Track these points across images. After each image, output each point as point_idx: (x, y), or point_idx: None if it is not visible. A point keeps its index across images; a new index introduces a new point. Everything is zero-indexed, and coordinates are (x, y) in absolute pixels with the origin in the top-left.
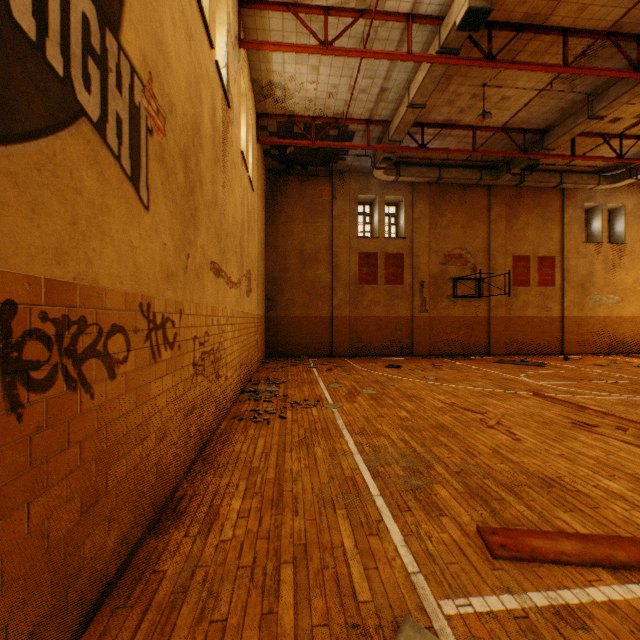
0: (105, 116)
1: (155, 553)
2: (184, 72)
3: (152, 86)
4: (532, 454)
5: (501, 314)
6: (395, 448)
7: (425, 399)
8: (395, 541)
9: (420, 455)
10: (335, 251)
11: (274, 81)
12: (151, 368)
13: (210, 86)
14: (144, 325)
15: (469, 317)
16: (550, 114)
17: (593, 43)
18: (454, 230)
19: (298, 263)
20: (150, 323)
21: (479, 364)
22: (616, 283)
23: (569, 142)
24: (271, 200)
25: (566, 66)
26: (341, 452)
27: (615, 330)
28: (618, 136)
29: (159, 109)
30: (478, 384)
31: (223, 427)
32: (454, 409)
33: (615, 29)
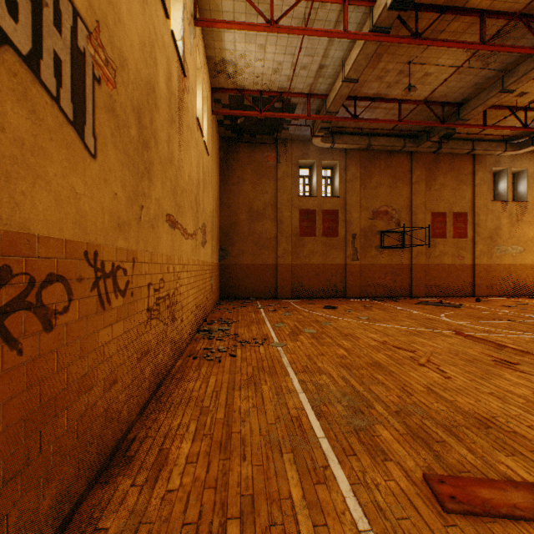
0: (38, 51)
1: (99, 506)
2: (137, 32)
3: (100, 35)
4: (464, 392)
5: (421, 262)
6: (336, 386)
7: (360, 338)
8: (343, 491)
9: (360, 394)
10: (279, 208)
11: (226, 58)
12: (99, 316)
13: (165, 52)
14: (90, 274)
15: (394, 265)
16: (466, 89)
17: (507, 23)
18: (381, 190)
19: (247, 218)
20: (97, 271)
21: (404, 305)
22: (519, 236)
23: (481, 114)
24: (224, 164)
25: (483, 43)
26: (286, 390)
27: (518, 276)
28: (523, 108)
29: (108, 60)
30: (405, 323)
31: (178, 365)
32: (387, 347)
33: (526, 11)
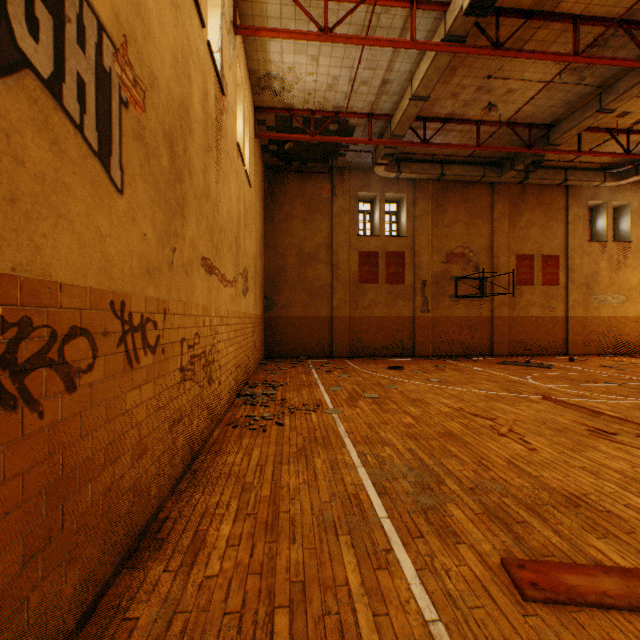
0: (60, 74)
1: (128, 594)
2: (169, 45)
3: (127, 52)
4: (551, 466)
5: (504, 314)
6: (401, 459)
7: (430, 403)
8: (408, 577)
9: (429, 468)
10: (335, 250)
11: (272, 72)
12: (126, 376)
13: (201, 67)
14: (116, 327)
15: (472, 317)
16: (557, 108)
17: (605, 31)
18: (456, 228)
19: (297, 262)
20: (125, 324)
21: (483, 365)
22: (621, 282)
23: (575, 138)
24: (269, 197)
25: (577, 55)
26: (343, 464)
27: (620, 330)
28: (626, 131)
29: (137, 80)
30: (484, 387)
31: (216, 435)
32: (462, 414)
33: (628, 16)
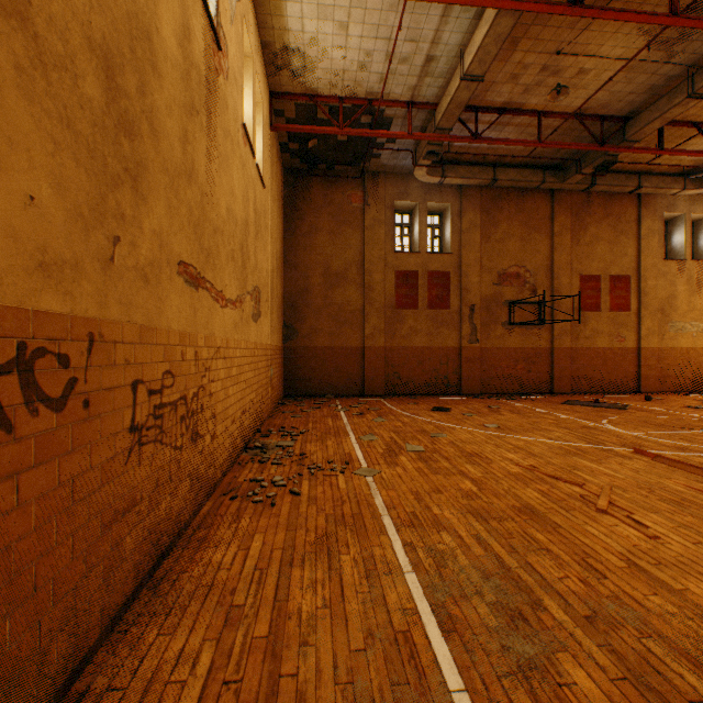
0: None
1: None
2: None
3: None
4: (694, 571)
5: (566, 345)
6: (469, 557)
7: (492, 460)
8: None
9: (513, 574)
10: (367, 268)
11: (290, 45)
12: None
13: None
14: None
15: (528, 348)
16: (636, 95)
17: None
18: (510, 244)
19: (323, 283)
20: None
21: (545, 406)
22: (702, 308)
23: (654, 134)
24: (290, 207)
25: (676, 15)
26: (383, 567)
27: (700, 364)
28: None
29: None
30: (555, 435)
31: (204, 512)
32: (537, 477)
33: None
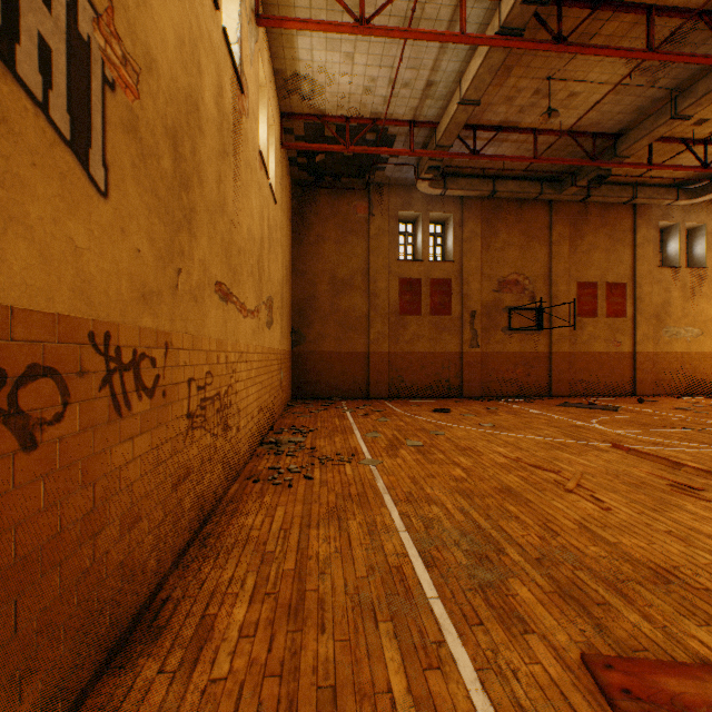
0: (12, 31)
1: (110, 705)
2: (172, 23)
3: (114, 20)
4: (631, 531)
5: (564, 349)
6: (452, 522)
7: (483, 452)
8: (466, 681)
9: (486, 533)
10: (372, 276)
11: (300, 72)
12: (112, 427)
13: (214, 57)
14: (98, 365)
15: (527, 353)
16: (625, 114)
17: (684, 23)
18: (510, 252)
19: (329, 290)
20: (110, 362)
21: (540, 408)
22: (696, 314)
23: (645, 149)
24: (298, 217)
25: (651, 51)
26: (383, 528)
27: (694, 368)
28: (703, 142)
29: (127, 57)
30: (544, 433)
31: (233, 491)
32: (520, 466)
33: (710, 7)
